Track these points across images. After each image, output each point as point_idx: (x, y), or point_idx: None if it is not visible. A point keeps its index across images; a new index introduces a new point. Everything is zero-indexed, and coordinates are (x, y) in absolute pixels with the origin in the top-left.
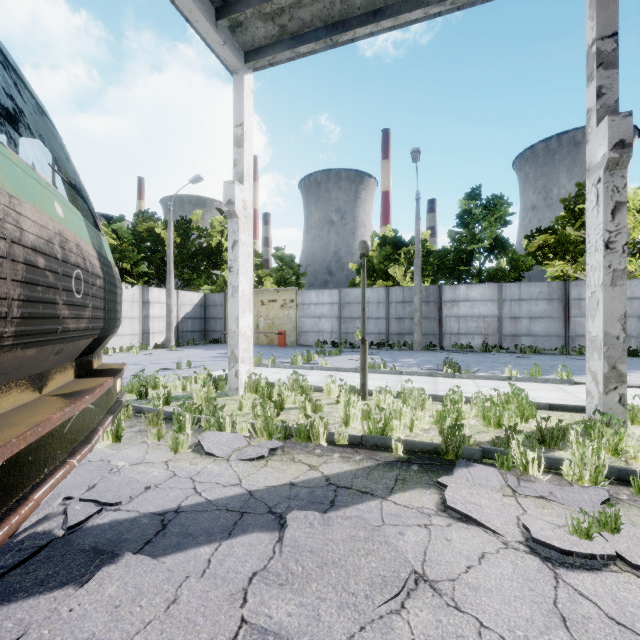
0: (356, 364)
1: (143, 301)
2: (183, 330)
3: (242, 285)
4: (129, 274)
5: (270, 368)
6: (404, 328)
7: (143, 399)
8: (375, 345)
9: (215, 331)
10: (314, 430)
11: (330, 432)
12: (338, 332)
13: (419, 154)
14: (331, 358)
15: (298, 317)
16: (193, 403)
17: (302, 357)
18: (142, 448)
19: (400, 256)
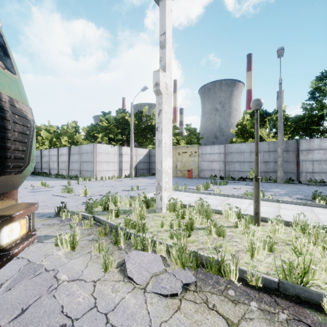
0: (239, 192)
1: (119, 153)
2: (138, 168)
3: (164, 139)
4: (113, 140)
5: (183, 192)
6: (269, 168)
7: (106, 211)
8: (248, 179)
9: (154, 169)
10: (225, 266)
11: (241, 269)
12: (223, 170)
13: (283, 51)
14: (221, 186)
15: (199, 161)
16: (130, 219)
17: (203, 186)
18: (85, 259)
19: (265, 122)
